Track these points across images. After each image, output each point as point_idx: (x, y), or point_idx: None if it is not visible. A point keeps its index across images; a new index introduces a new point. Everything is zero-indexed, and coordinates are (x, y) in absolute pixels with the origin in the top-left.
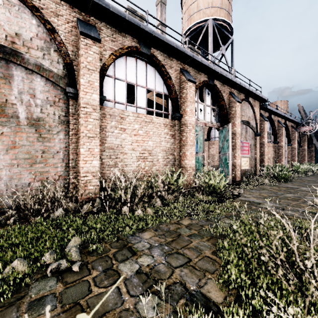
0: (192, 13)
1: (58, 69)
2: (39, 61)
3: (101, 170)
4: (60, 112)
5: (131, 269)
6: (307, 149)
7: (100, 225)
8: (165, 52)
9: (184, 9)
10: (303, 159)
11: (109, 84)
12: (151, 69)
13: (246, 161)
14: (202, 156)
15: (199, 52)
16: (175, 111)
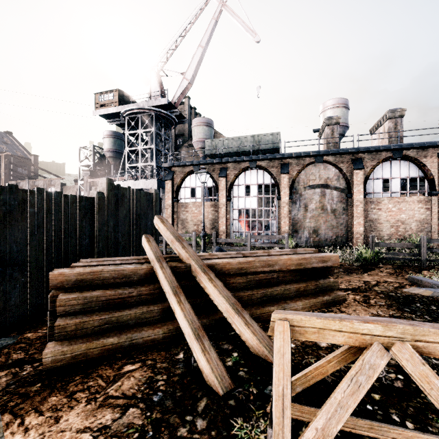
0: None
1: (342, 186)
2: (335, 185)
3: (364, 233)
4: (343, 205)
5: None
6: None
7: None
8: (417, 149)
9: None
10: None
11: (370, 183)
12: (405, 163)
13: None
14: None
15: None
16: (430, 189)
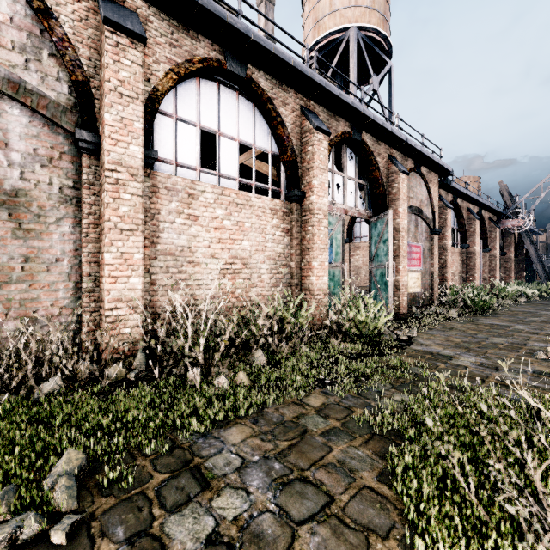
0: (320, 15)
1: (58, 92)
2: (16, 73)
3: (148, 296)
4: (64, 180)
5: (196, 532)
6: (513, 258)
7: (135, 415)
8: (273, 75)
9: (307, 9)
10: (508, 276)
11: (166, 129)
12: (248, 105)
13: (416, 279)
14: (340, 269)
15: (334, 84)
16: (291, 186)
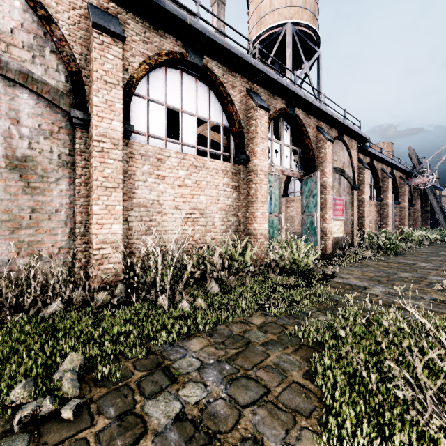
0: (262, 14)
1: (57, 80)
2: (26, 66)
3: (126, 239)
4: (62, 148)
5: (167, 412)
6: (420, 209)
7: (119, 329)
8: (224, 64)
9: (252, 9)
10: (415, 223)
11: (140, 108)
12: (204, 88)
13: (339, 226)
14: (278, 218)
15: (273, 69)
16: (239, 152)
